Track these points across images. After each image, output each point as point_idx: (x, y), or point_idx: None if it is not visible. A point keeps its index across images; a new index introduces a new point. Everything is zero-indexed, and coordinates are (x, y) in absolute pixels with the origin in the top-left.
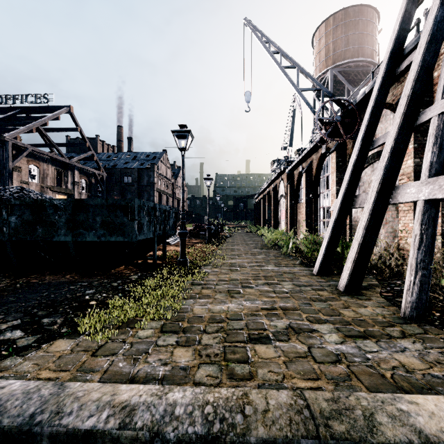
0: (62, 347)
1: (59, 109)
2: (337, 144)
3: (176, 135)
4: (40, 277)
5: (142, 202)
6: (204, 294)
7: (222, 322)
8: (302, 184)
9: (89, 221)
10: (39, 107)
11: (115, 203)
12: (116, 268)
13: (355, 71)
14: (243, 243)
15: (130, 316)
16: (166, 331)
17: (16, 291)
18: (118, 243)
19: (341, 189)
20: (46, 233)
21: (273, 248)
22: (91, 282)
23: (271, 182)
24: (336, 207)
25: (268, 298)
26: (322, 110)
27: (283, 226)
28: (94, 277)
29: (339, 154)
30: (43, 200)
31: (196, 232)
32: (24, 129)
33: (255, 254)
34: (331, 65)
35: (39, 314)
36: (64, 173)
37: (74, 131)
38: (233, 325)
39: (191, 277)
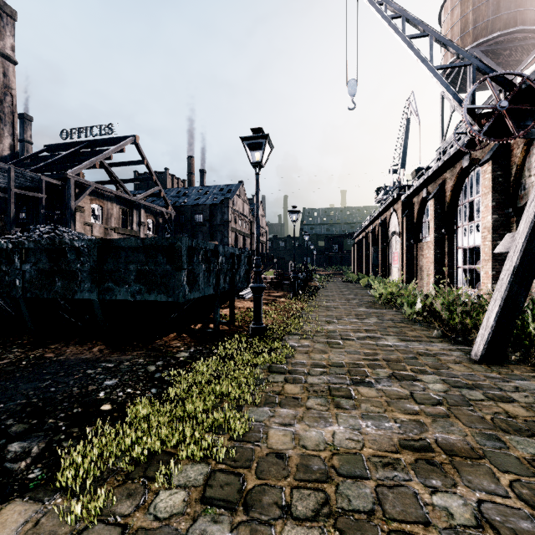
0: (6, 527)
1: (124, 140)
2: (494, 150)
3: (248, 145)
4: (61, 348)
5: (195, 242)
6: (288, 395)
7: (324, 481)
8: (425, 216)
9: (121, 271)
10: (104, 139)
11: (154, 244)
12: (165, 336)
13: (509, 49)
14: (342, 297)
15: (153, 447)
16: (212, 501)
17: (13, 375)
18: (160, 304)
19: (525, 216)
20: (67, 288)
21: (387, 307)
22: (120, 363)
23: (378, 216)
24: (516, 247)
25: (406, 415)
26: (472, 96)
27: (396, 274)
28: (129, 352)
29: (498, 164)
30: (62, 241)
31: (278, 282)
32: (87, 164)
33: (362, 317)
34: (470, 44)
35: (10, 431)
36: (130, 213)
37: (140, 164)
38: (349, 494)
39: (268, 356)
